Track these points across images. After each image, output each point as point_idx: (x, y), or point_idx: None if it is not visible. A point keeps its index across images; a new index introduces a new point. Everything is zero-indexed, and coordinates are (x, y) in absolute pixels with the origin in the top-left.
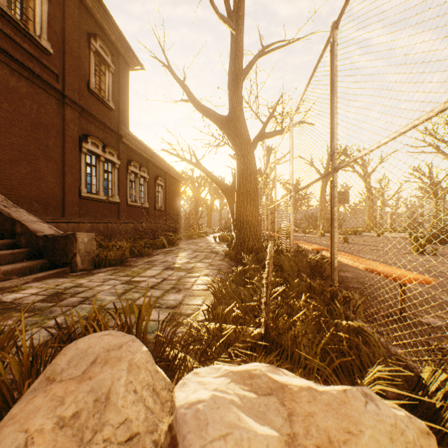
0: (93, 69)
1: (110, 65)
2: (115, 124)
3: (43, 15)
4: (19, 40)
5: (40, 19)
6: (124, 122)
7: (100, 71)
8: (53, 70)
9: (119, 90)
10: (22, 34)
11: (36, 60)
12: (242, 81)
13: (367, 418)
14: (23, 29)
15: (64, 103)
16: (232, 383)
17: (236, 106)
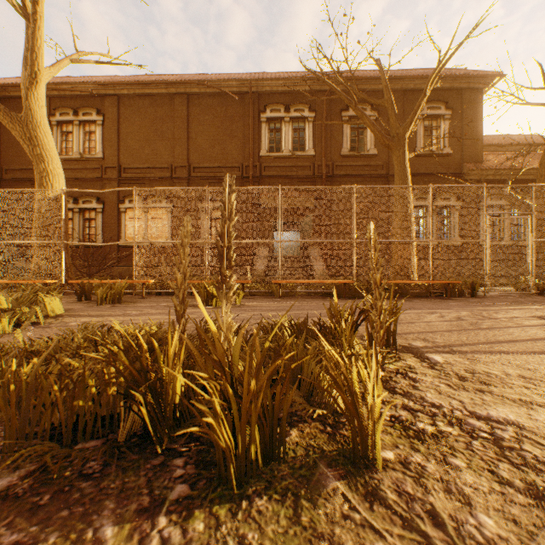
0: (421, 134)
1: (443, 114)
2: (454, 167)
3: (371, 134)
4: (354, 164)
5: (369, 139)
6: (470, 157)
7: (430, 129)
8: (378, 164)
9: (461, 128)
10: (358, 158)
11: (367, 166)
12: (402, 135)
13: None
14: (357, 155)
15: (388, 181)
16: None
17: (394, 162)
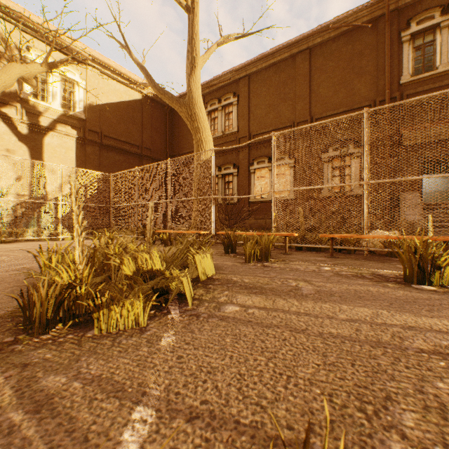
0: None
1: None
2: None
3: None
4: None
5: None
6: None
7: None
8: None
9: None
10: None
11: None
12: None
13: (379, 233)
14: None
15: None
16: (381, 231)
17: None
